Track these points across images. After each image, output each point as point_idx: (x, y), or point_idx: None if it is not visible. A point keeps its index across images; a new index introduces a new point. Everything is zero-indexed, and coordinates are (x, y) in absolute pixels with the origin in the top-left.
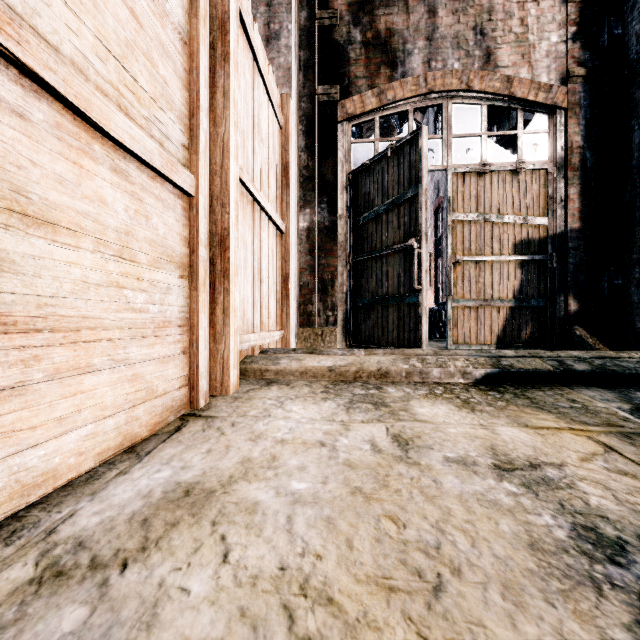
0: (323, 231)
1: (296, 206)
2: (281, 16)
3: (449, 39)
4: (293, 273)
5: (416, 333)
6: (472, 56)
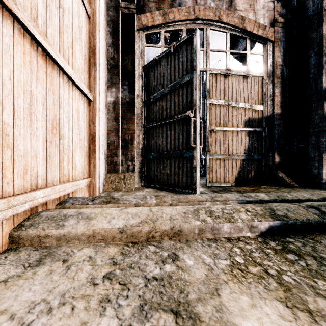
0: (125, 105)
1: (104, 84)
2: None
3: None
4: (101, 133)
5: (191, 179)
6: (222, 0)
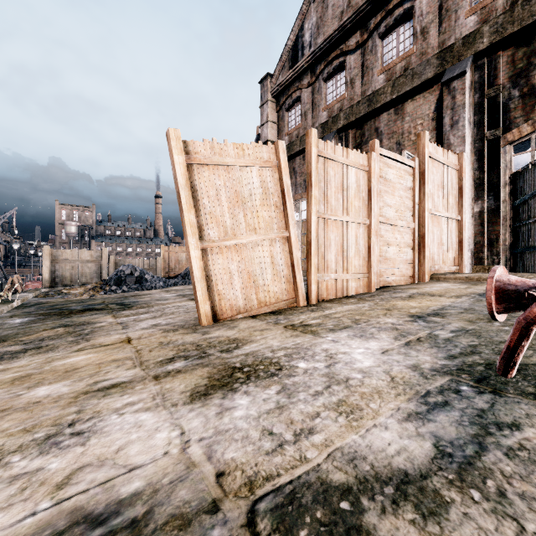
0: (490, 212)
1: (470, 202)
2: (459, 112)
3: None
4: (467, 238)
5: None
6: None
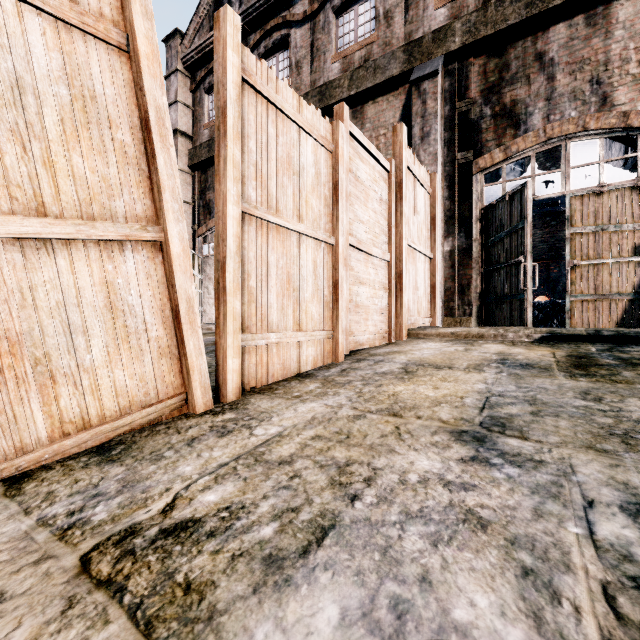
0: (461, 252)
1: (441, 238)
2: (430, 122)
3: (566, 95)
4: (439, 282)
5: (524, 319)
6: (588, 103)
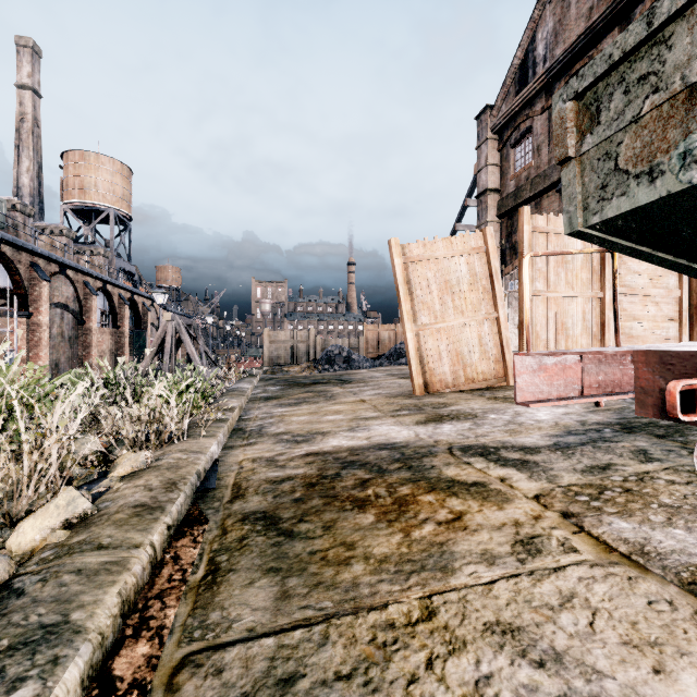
0: None
1: None
2: None
3: None
4: None
5: None
6: None
